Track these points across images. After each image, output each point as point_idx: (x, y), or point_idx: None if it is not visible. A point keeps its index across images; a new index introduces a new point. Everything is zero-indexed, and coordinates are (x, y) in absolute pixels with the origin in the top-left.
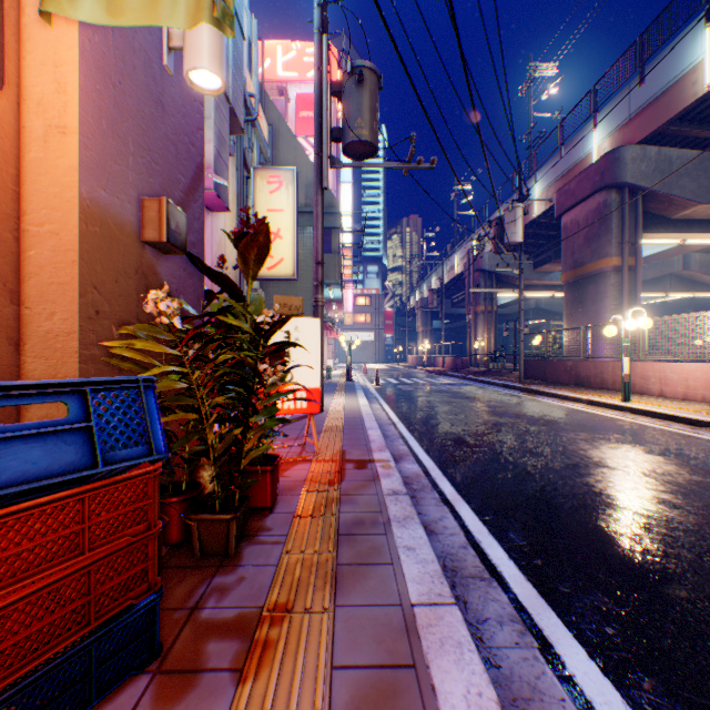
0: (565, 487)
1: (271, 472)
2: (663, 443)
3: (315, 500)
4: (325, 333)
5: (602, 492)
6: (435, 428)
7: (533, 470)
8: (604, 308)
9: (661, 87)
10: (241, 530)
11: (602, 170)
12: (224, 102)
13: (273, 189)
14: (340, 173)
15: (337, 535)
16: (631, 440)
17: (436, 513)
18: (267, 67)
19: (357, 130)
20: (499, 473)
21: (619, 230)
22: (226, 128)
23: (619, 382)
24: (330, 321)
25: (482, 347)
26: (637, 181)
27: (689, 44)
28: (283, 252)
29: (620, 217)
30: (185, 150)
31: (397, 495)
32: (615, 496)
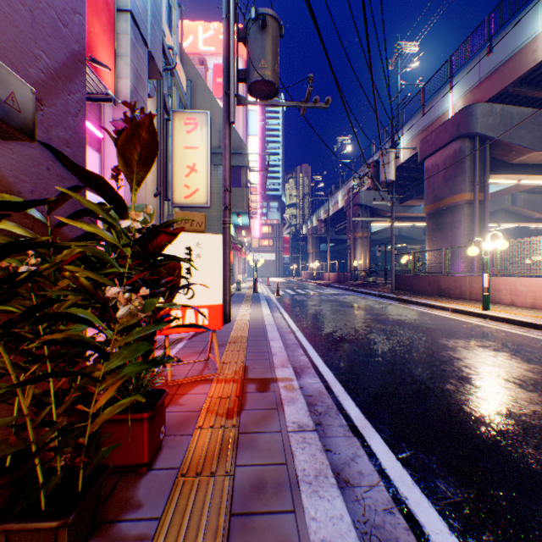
0: (471, 406)
1: (148, 419)
2: (535, 350)
3: (208, 445)
4: (236, 253)
5: (511, 412)
6: (330, 337)
7: (431, 384)
8: (459, 234)
9: (506, 55)
10: (89, 523)
11: (458, 123)
12: (142, 45)
13: (189, 129)
14: (248, 128)
15: (229, 517)
16: (506, 348)
17: (347, 449)
18: (191, 42)
19: (261, 70)
20: (400, 388)
21: (471, 171)
22: (144, 68)
23: (475, 293)
24: (239, 243)
25: (359, 265)
26: (486, 132)
27: (530, 20)
28: (198, 183)
29: (472, 161)
30: (50, 24)
31: (304, 432)
32: (526, 418)
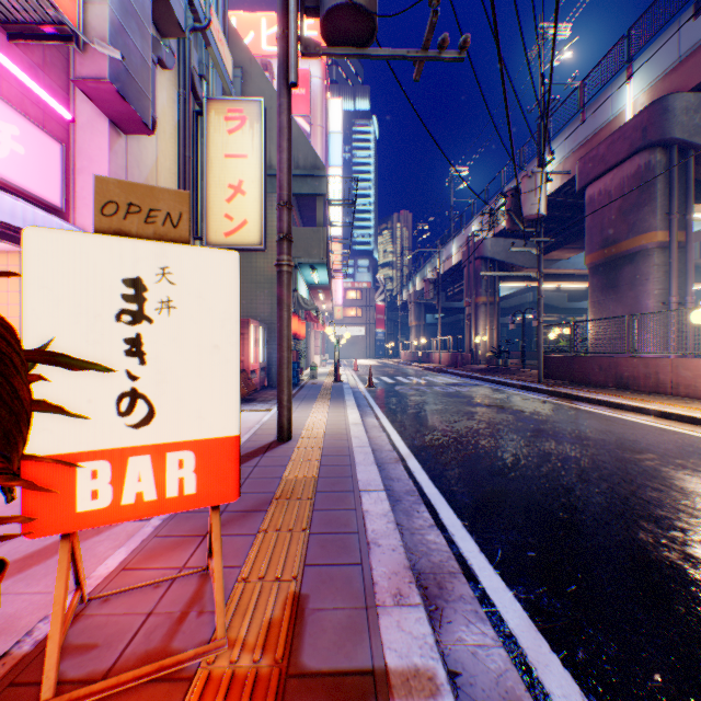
0: None
1: None
2: None
3: None
4: (312, 326)
5: None
6: (473, 472)
7: None
8: (646, 294)
9: None
10: None
11: (645, 125)
12: None
13: (233, 127)
14: (329, 156)
15: None
16: None
17: None
18: (251, 40)
19: None
20: None
21: (666, 198)
22: (143, 1)
23: (686, 385)
24: (313, 308)
25: (483, 342)
26: (690, 136)
27: None
28: (246, 212)
29: (668, 182)
30: None
31: None
32: None
